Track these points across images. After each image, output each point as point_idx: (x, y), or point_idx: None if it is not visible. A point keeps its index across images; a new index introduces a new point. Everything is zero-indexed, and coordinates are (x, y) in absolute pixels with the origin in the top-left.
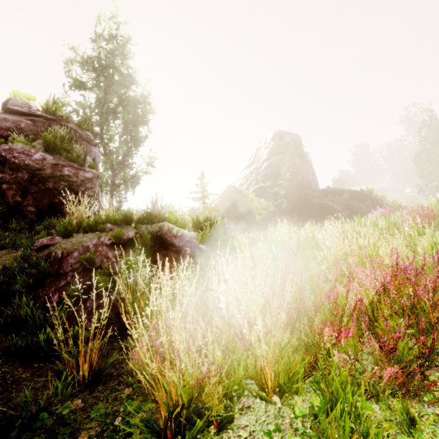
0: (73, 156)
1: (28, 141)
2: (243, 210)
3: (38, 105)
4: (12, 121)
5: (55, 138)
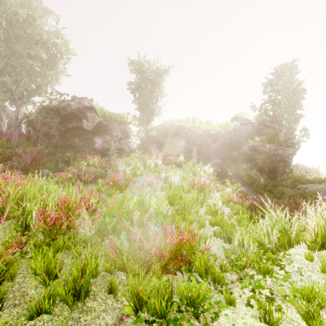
0: (279, 143)
1: (252, 137)
2: None
3: (249, 116)
4: (245, 129)
5: (271, 136)
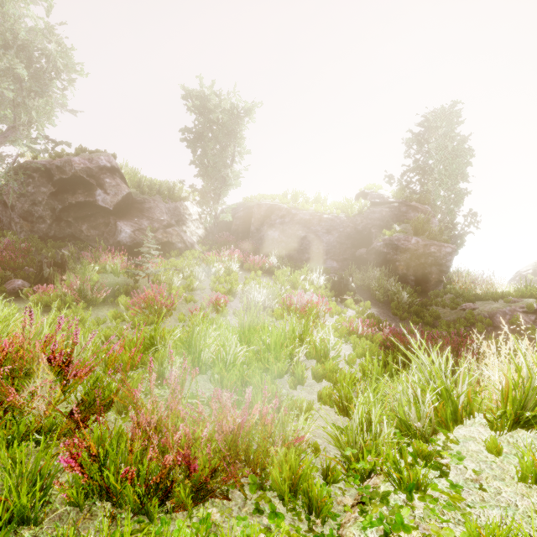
0: (431, 235)
1: (389, 225)
2: None
3: (384, 191)
4: (377, 212)
5: (418, 223)
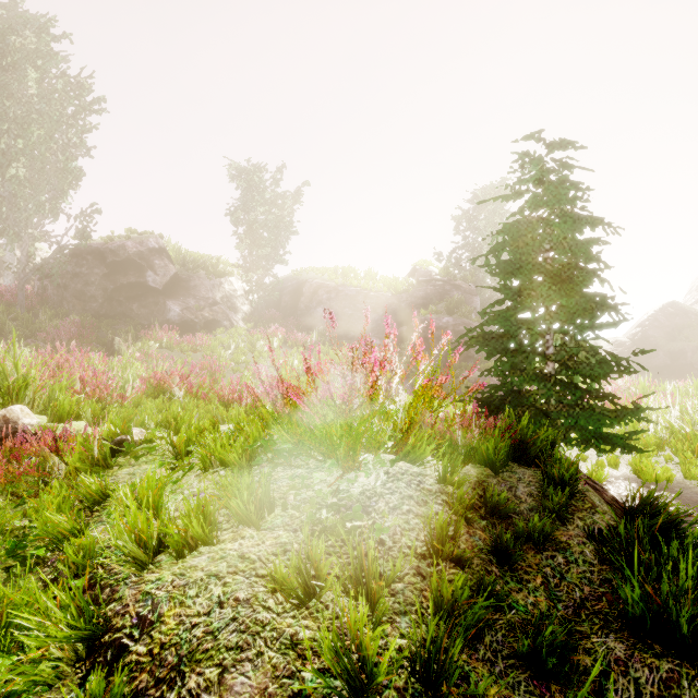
0: (464, 314)
1: (432, 303)
2: (684, 344)
3: (433, 268)
4: (422, 291)
5: (453, 303)
